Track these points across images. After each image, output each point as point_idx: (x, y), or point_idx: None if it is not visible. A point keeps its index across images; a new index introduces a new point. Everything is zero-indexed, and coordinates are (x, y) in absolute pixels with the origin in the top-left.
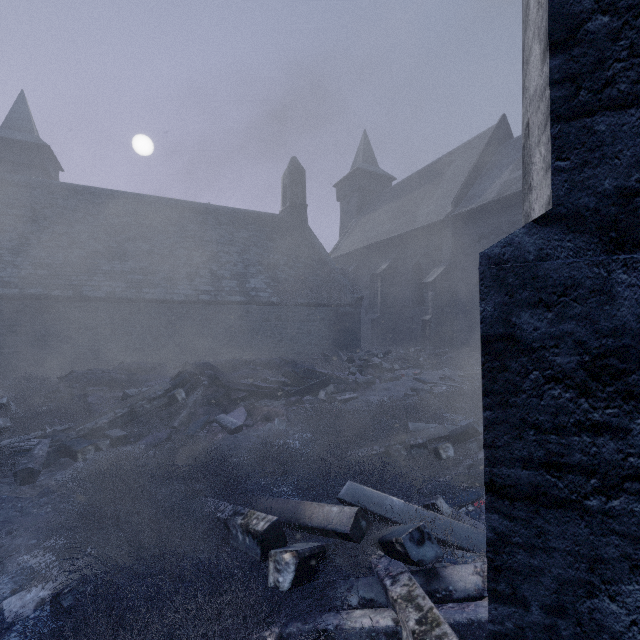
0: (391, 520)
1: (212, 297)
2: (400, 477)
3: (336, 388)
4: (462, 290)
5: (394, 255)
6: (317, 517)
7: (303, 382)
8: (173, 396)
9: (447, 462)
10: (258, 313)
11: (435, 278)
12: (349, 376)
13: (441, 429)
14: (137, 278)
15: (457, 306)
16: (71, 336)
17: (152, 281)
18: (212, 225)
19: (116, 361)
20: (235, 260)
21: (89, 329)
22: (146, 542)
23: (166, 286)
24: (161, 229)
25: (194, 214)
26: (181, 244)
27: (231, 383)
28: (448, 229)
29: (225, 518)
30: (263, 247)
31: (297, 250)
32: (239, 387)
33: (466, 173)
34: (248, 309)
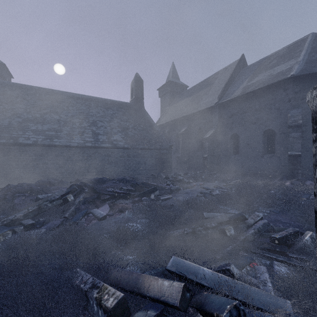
0: (204, 285)
1: (93, 144)
2: (202, 247)
3: (160, 192)
4: (223, 142)
5: (188, 124)
6: (153, 289)
7: (142, 189)
8: (66, 198)
9: (229, 237)
10: (118, 153)
11: (209, 135)
12: (166, 186)
13: (224, 217)
14: (51, 133)
15: (220, 150)
16: (12, 165)
17: (59, 135)
18: (93, 107)
19: (38, 179)
20: (105, 125)
21: (23, 161)
22: (22, 314)
23: (67, 138)
24: (65, 108)
25: (84, 101)
26: (76, 116)
27: (101, 190)
28: (216, 110)
29: (85, 290)
30: (121, 119)
31: (138, 121)
32: (105, 193)
33: (224, 82)
34: (112, 151)
